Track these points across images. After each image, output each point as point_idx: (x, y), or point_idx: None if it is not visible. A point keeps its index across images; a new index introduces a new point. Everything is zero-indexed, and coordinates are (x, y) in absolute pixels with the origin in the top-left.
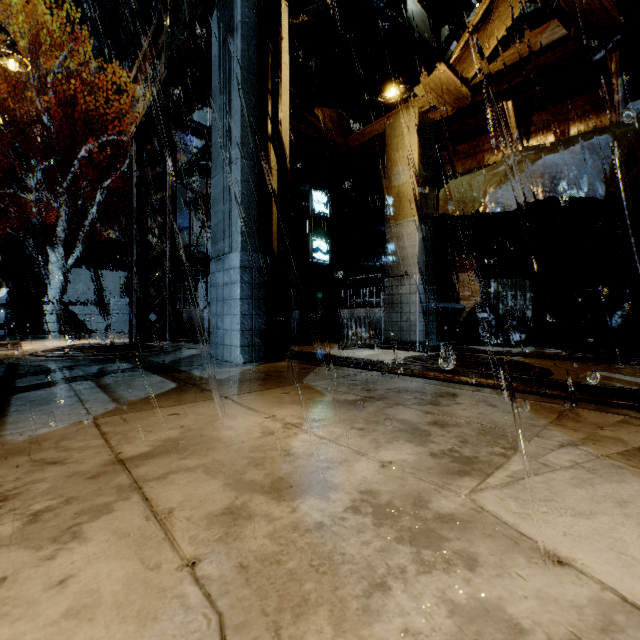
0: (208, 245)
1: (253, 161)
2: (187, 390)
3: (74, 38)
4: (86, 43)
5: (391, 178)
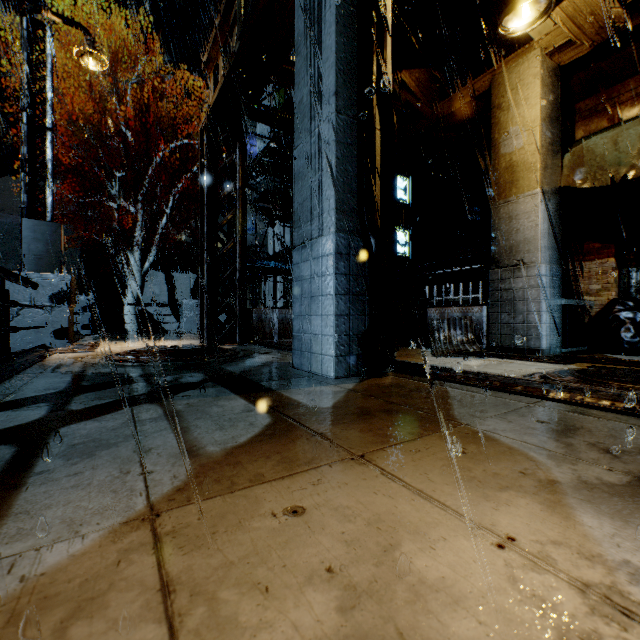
0: (271, 245)
1: (350, 116)
2: (289, 432)
3: (151, 56)
4: (161, 59)
5: (499, 145)
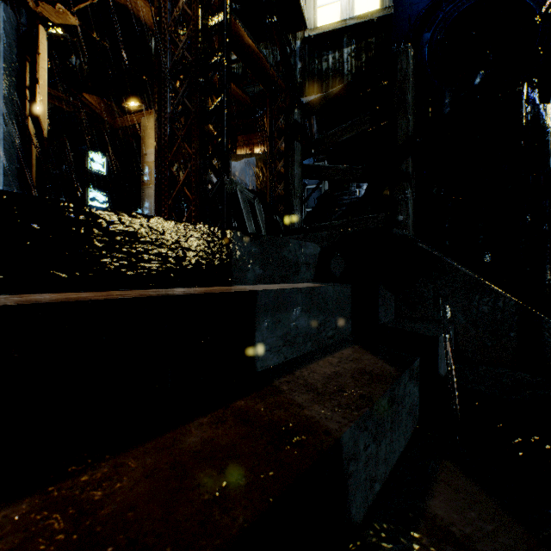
0: None
1: (15, 128)
2: None
3: None
4: None
5: (145, 156)
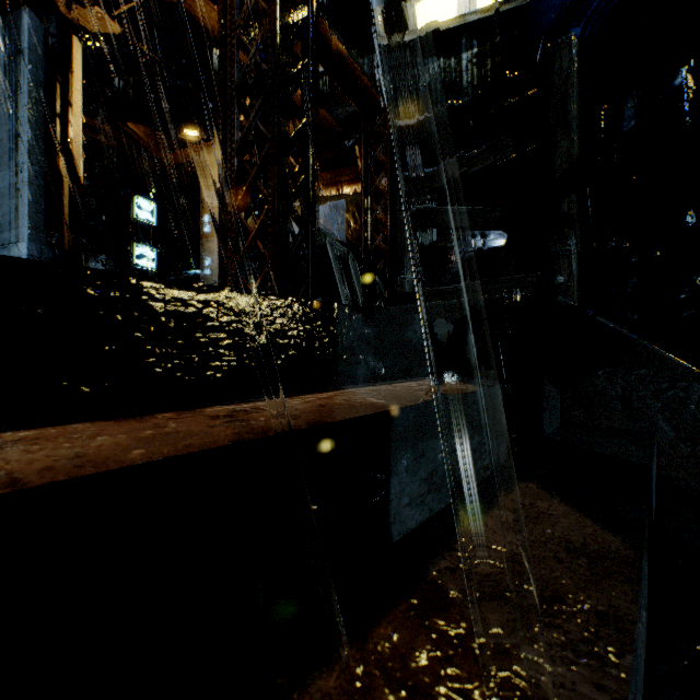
0: None
1: (43, 168)
2: None
3: None
4: None
5: (205, 200)
